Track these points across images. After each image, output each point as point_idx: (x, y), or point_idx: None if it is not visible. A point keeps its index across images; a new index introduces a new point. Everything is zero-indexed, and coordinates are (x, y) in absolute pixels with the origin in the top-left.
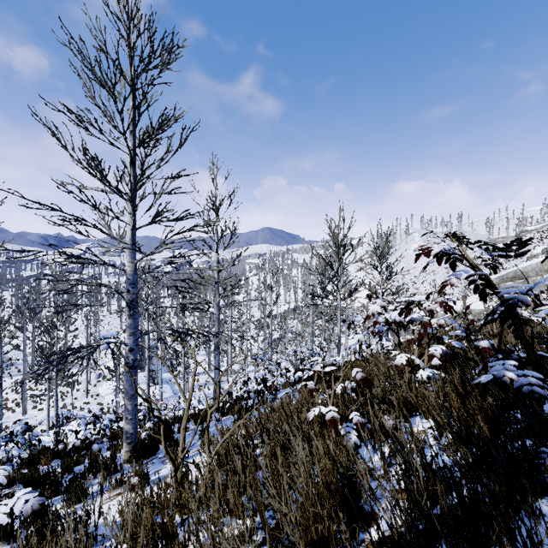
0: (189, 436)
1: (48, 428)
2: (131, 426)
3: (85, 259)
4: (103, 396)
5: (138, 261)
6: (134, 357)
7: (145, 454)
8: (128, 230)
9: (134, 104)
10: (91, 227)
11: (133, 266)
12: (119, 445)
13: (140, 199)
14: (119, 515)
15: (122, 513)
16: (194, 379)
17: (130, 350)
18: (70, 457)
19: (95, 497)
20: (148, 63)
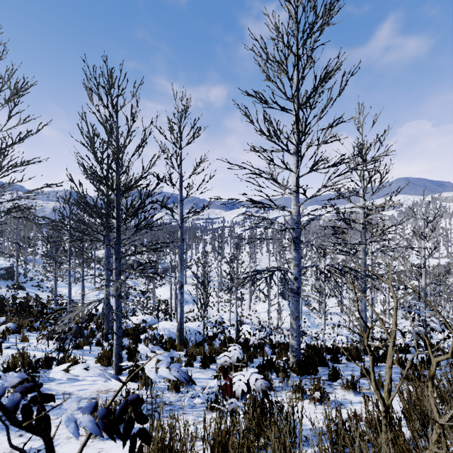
0: (344, 369)
1: (230, 325)
2: (295, 342)
3: (263, 203)
4: (259, 313)
5: (301, 204)
6: (297, 285)
7: (307, 370)
8: (292, 179)
9: (297, 73)
10: (268, 178)
11: (297, 208)
12: (281, 354)
13: (307, 147)
14: (326, 428)
15: (328, 428)
16: (396, 315)
17: (295, 279)
18: (248, 350)
19: (278, 392)
20: (312, 27)
